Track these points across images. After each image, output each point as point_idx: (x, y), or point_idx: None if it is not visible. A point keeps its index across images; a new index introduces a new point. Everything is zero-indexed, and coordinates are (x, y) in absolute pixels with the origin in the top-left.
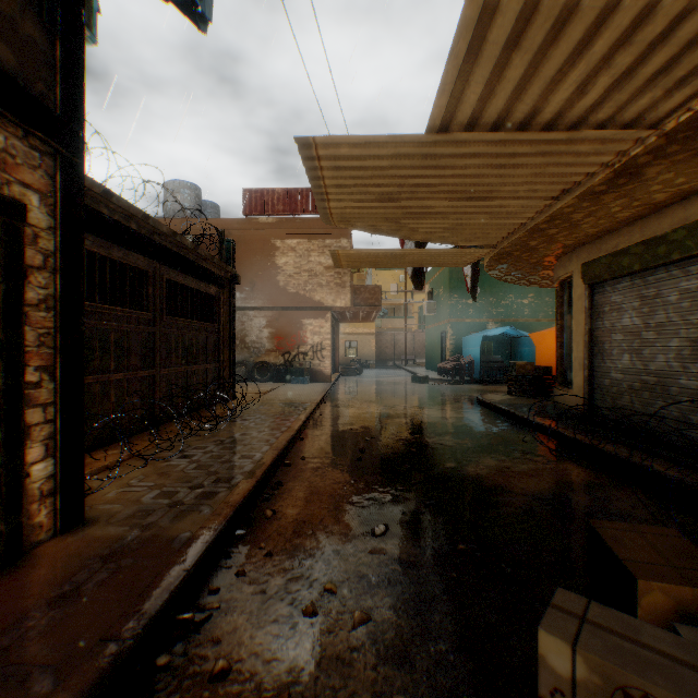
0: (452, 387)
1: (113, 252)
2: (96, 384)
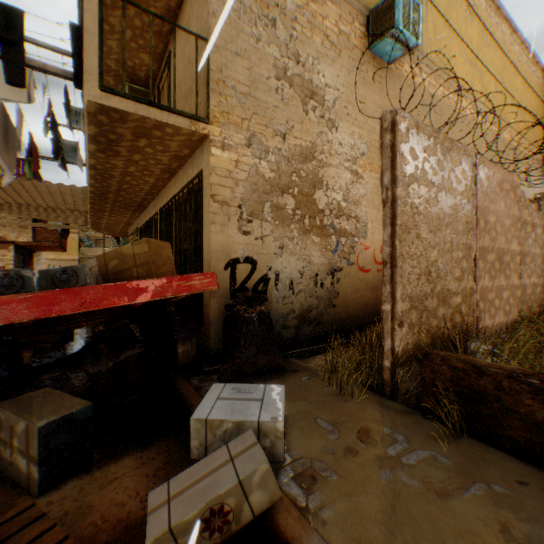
0: None
1: None
2: None
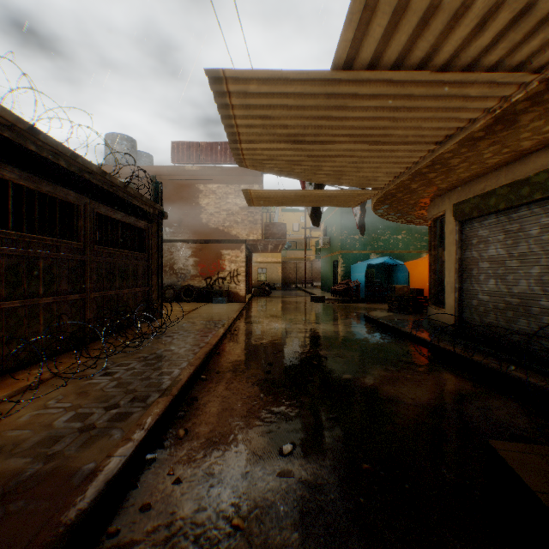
0: (343, 305)
1: (43, 186)
2: (24, 308)
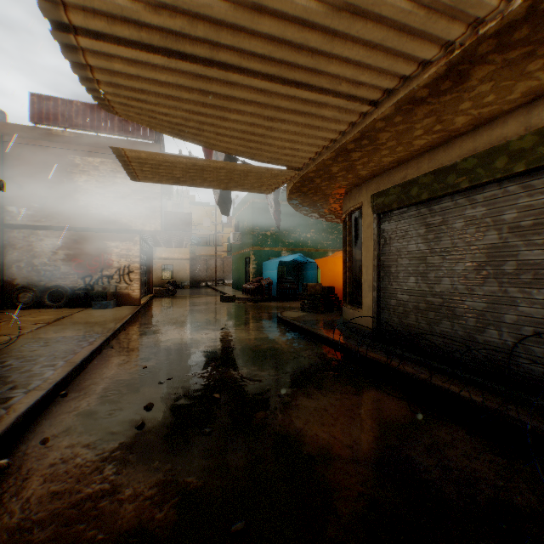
0: (255, 305)
1: None
2: None
